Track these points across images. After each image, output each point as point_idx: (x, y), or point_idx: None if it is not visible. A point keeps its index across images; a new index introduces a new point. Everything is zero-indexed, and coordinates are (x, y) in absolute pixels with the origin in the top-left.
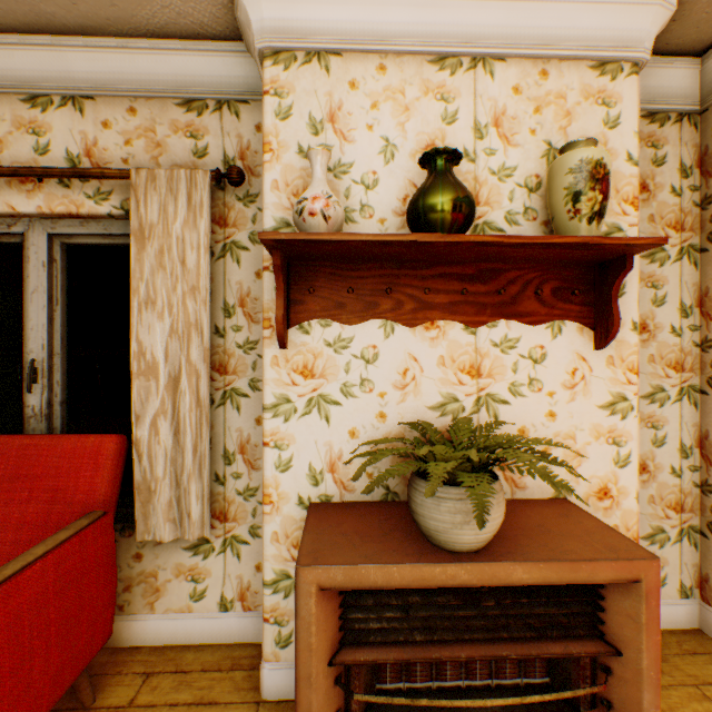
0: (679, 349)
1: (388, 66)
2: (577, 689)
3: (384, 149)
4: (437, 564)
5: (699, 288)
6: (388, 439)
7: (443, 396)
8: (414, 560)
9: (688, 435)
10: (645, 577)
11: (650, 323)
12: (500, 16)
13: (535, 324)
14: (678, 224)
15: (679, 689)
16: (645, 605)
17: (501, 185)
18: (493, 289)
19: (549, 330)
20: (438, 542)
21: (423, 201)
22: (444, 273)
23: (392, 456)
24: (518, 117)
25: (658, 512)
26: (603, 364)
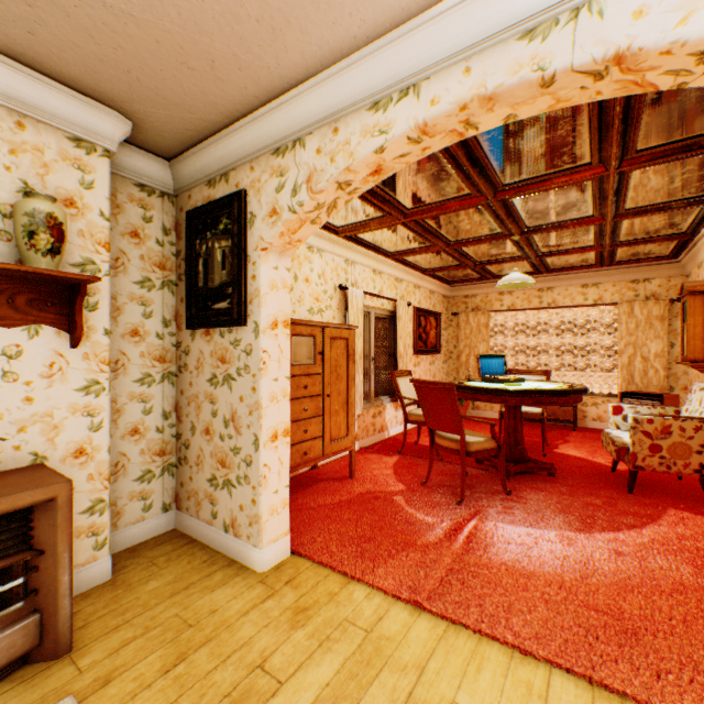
0: (163, 348)
1: None
2: None
3: None
4: None
5: (177, 309)
6: None
7: None
8: None
9: (170, 404)
10: (62, 495)
11: (142, 330)
12: None
13: (11, 327)
14: (163, 265)
15: (139, 568)
16: (62, 513)
17: None
18: None
19: (27, 332)
20: None
21: None
22: None
23: None
24: None
25: (148, 459)
26: (81, 358)
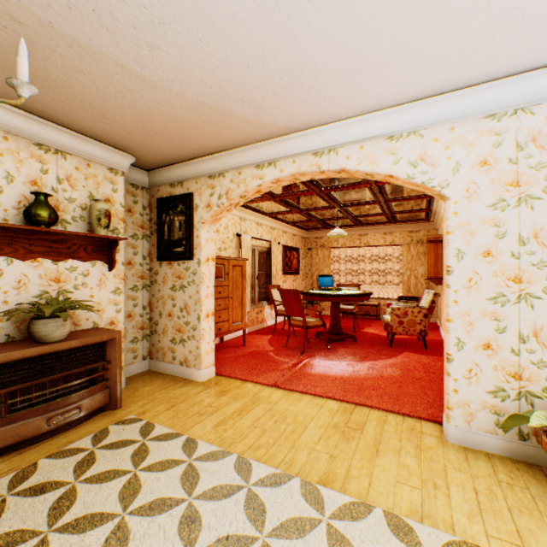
0: (143, 271)
1: (11, 138)
2: (98, 374)
3: (8, 177)
4: (47, 345)
5: (150, 250)
6: (15, 310)
7: (42, 291)
8: (36, 346)
9: (146, 302)
10: (119, 337)
11: (133, 261)
12: (70, 140)
13: (86, 261)
14: (143, 226)
15: (138, 383)
16: (119, 345)
17: (71, 205)
18: (67, 247)
19: (91, 264)
20: (46, 340)
21: (36, 212)
22: (43, 238)
23: (13, 320)
24: (79, 179)
25: (136, 331)
26: (113, 277)
